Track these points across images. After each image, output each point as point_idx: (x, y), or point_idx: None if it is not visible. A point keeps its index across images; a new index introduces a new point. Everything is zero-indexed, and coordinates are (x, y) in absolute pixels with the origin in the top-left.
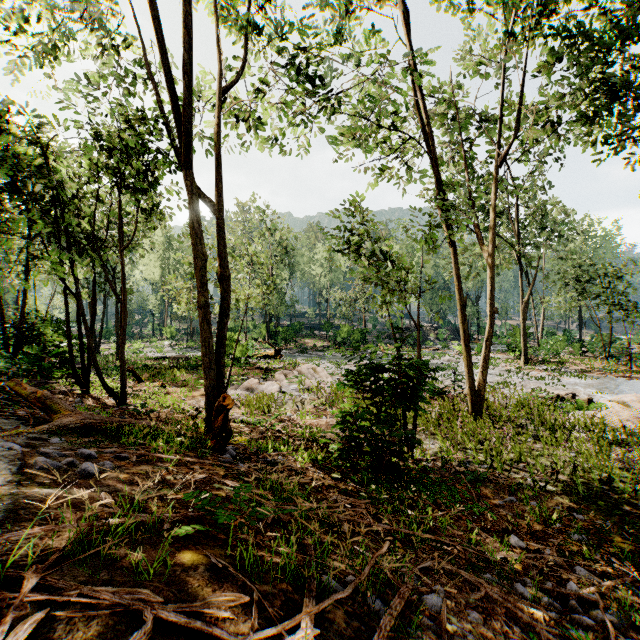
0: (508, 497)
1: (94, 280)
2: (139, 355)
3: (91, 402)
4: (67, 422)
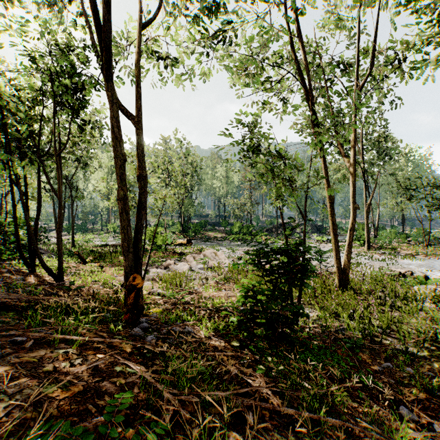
0: (384, 363)
1: (39, 181)
2: (89, 243)
3: (32, 280)
4: None
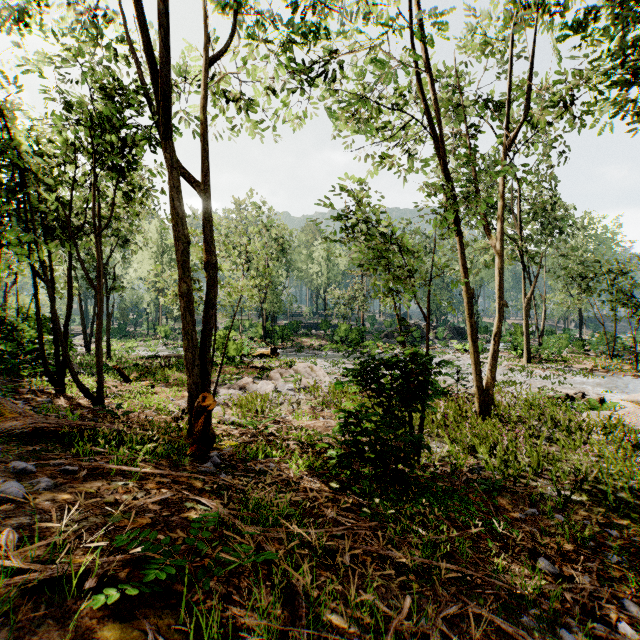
0: (529, 509)
1: (70, 269)
2: (131, 354)
3: (63, 403)
4: (11, 427)
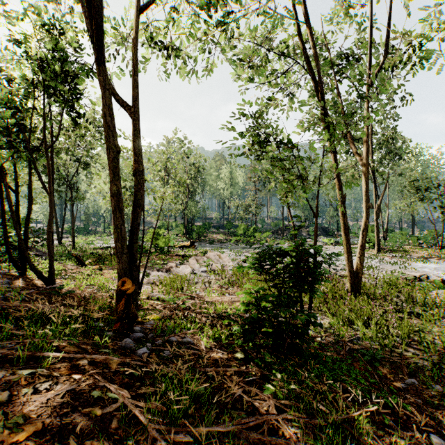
0: (408, 378)
1: (30, 178)
2: (90, 245)
3: (20, 283)
4: None
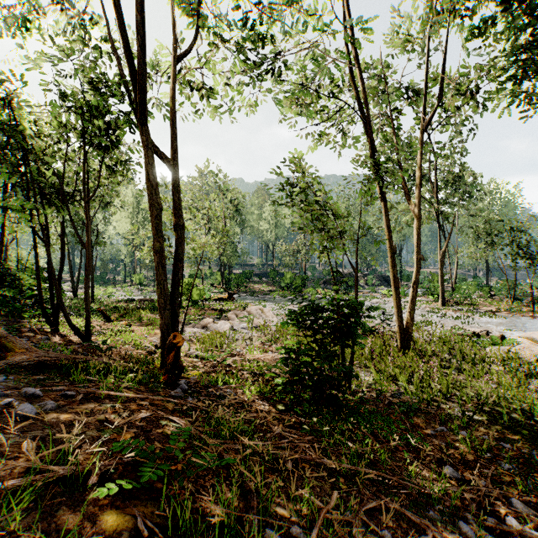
0: (439, 427)
1: (62, 229)
2: (111, 298)
3: (58, 339)
4: (20, 360)
